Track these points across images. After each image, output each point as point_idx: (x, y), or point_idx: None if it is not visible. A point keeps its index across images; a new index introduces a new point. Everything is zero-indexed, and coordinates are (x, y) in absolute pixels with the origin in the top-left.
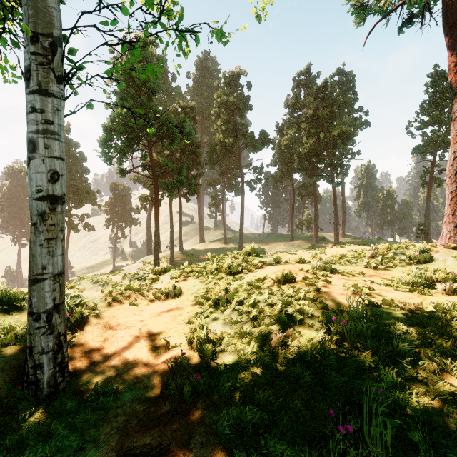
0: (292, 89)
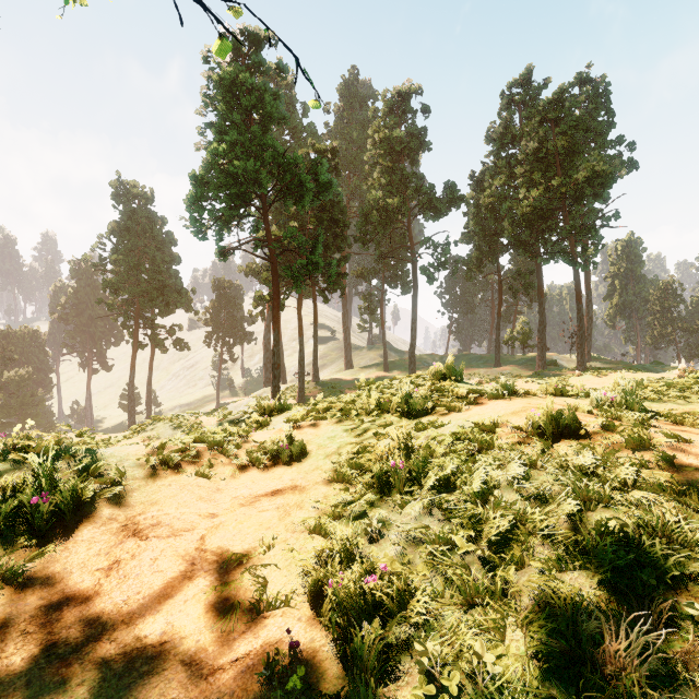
0: (498, 113)
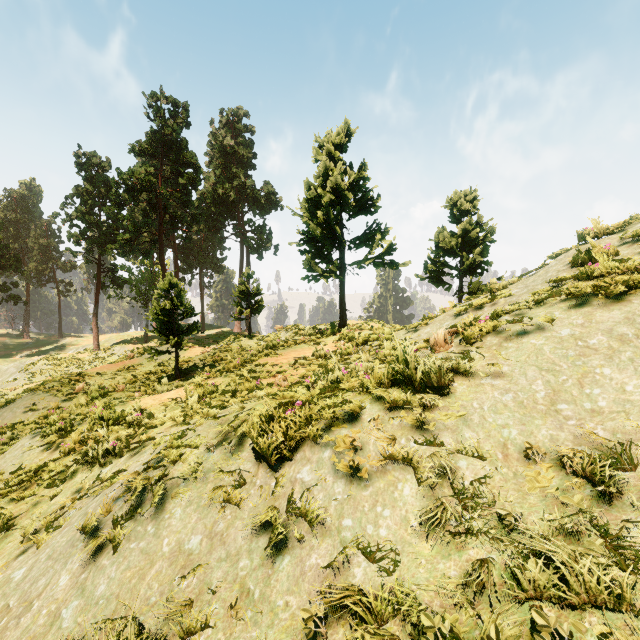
0: None
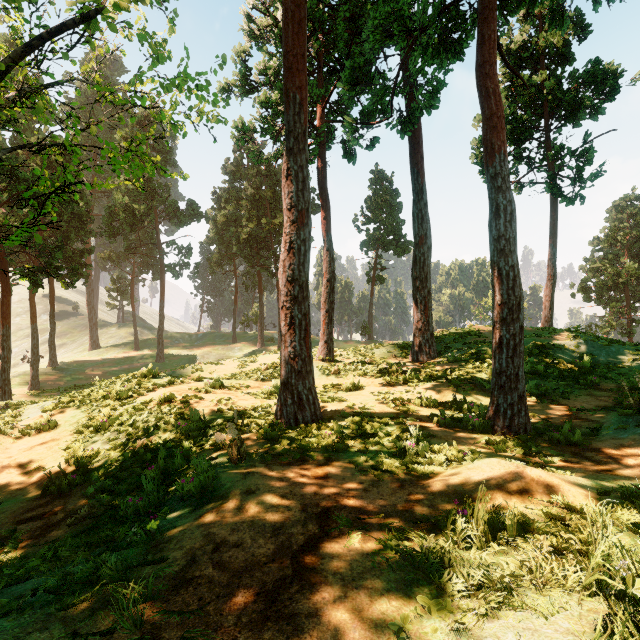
0: (233, 151)
